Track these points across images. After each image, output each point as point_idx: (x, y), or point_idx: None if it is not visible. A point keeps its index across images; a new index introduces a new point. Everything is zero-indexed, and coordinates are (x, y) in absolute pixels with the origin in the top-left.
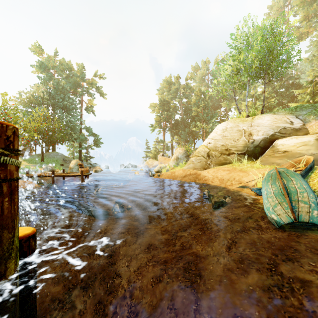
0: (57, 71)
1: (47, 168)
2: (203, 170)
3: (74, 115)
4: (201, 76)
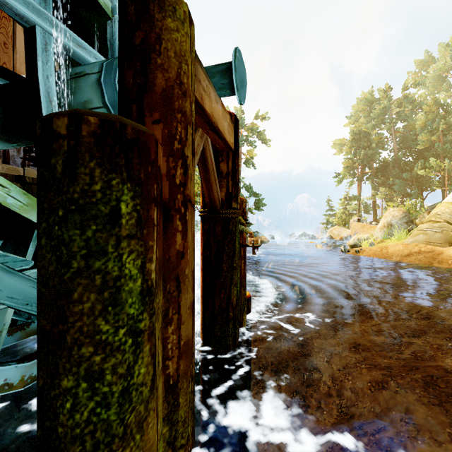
0: None
1: None
2: (448, 246)
3: None
4: (439, 73)
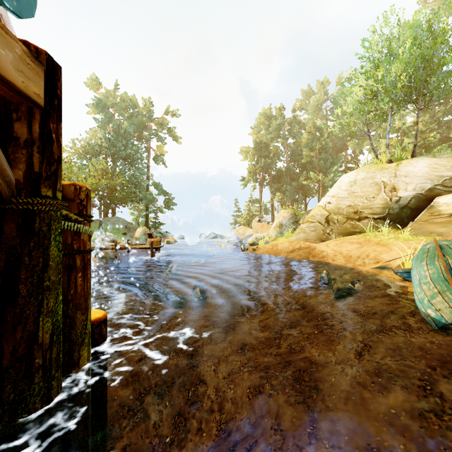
0: (118, 110)
1: (108, 238)
2: (319, 243)
3: (140, 167)
4: (317, 104)
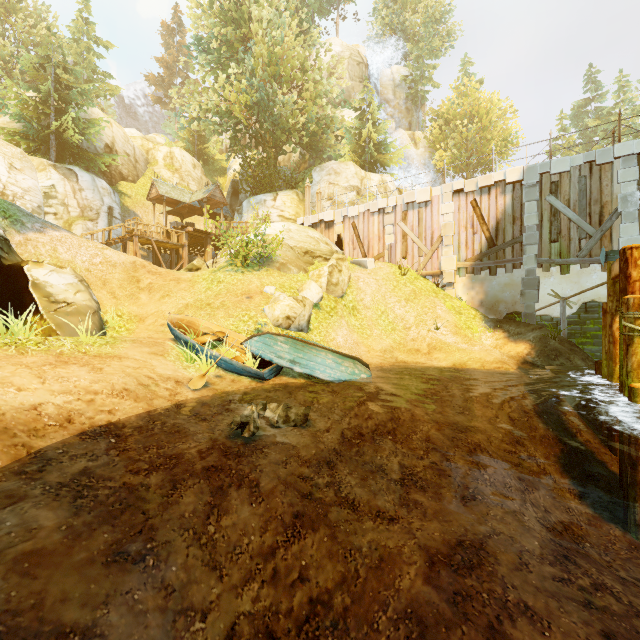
0: None
1: None
2: None
3: None
4: None
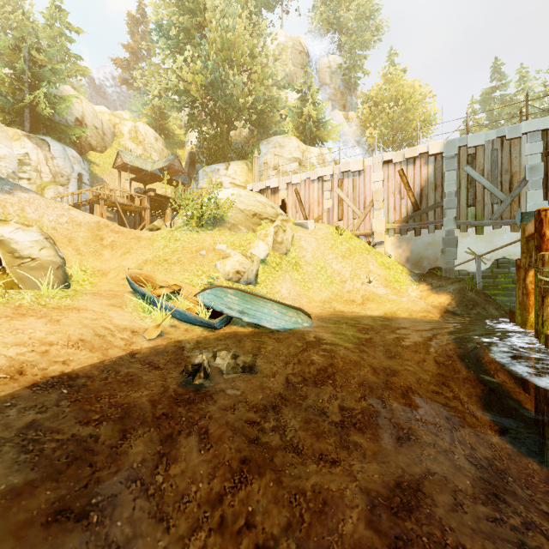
0: None
1: None
2: None
3: None
4: None
